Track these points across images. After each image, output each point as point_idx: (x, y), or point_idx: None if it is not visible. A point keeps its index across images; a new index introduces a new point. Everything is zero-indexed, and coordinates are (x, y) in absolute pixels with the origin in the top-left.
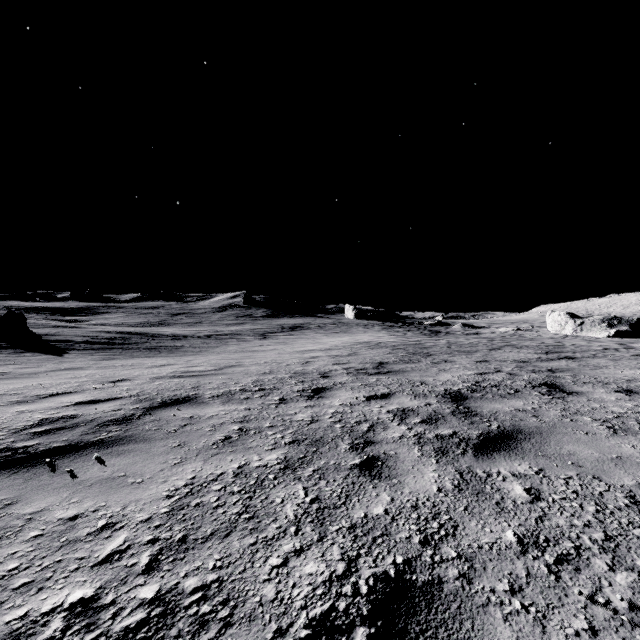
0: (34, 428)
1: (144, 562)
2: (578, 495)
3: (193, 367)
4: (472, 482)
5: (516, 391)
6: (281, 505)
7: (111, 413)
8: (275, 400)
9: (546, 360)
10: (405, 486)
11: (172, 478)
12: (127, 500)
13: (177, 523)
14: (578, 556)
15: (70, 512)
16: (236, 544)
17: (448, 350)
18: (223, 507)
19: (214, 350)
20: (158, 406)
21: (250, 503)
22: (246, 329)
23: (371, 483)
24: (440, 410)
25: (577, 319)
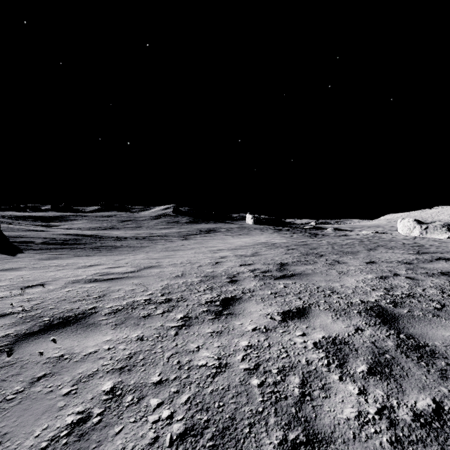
0: None
1: None
2: None
3: (116, 268)
4: None
5: (441, 304)
6: None
7: None
8: (177, 320)
9: (426, 261)
10: None
11: None
12: None
13: None
14: None
15: None
16: None
17: (334, 250)
18: None
19: (145, 249)
20: (35, 331)
21: None
22: (173, 232)
23: None
24: (380, 342)
25: (423, 224)
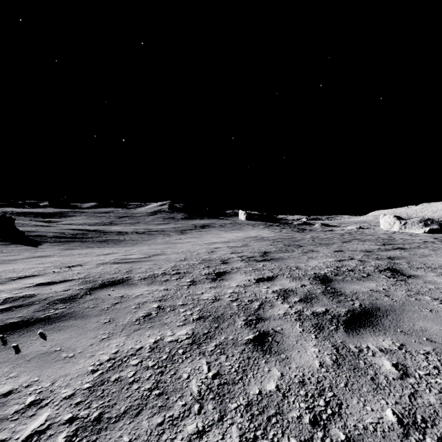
0: None
1: None
2: (439, 371)
3: (129, 255)
4: (347, 357)
5: (368, 275)
6: (187, 380)
7: (61, 293)
8: (187, 282)
9: (385, 250)
10: (292, 361)
11: (98, 352)
12: (57, 375)
13: (95, 400)
14: None
15: (6, 387)
16: (145, 424)
17: (313, 242)
18: (137, 382)
19: (146, 242)
20: (98, 287)
21: (161, 378)
22: (170, 227)
23: (263, 358)
24: (313, 290)
25: (402, 220)
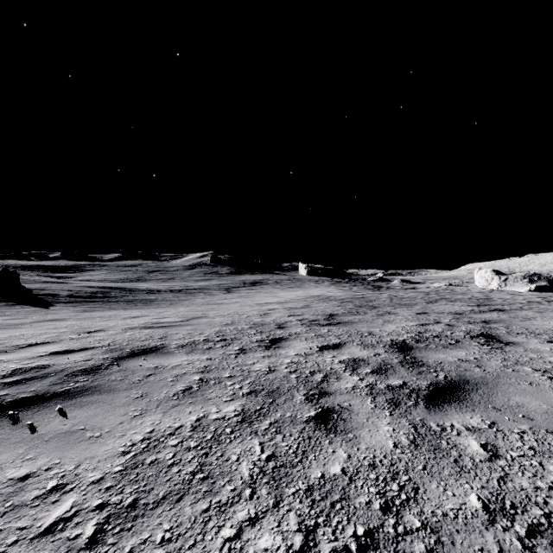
0: (6, 378)
1: (88, 533)
2: (536, 452)
3: (163, 318)
4: (427, 437)
5: (457, 341)
6: (237, 463)
7: (81, 363)
8: (235, 350)
9: (479, 312)
10: (361, 441)
11: (130, 432)
12: (82, 457)
13: (129, 484)
14: (550, 527)
15: (22, 471)
16: (188, 510)
17: (390, 303)
18: (178, 465)
19: (184, 303)
20: (126, 356)
21: (205, 461)
22: (212, 284)
23: (327, 438)
24: (389, 360)
25: (502, 276)
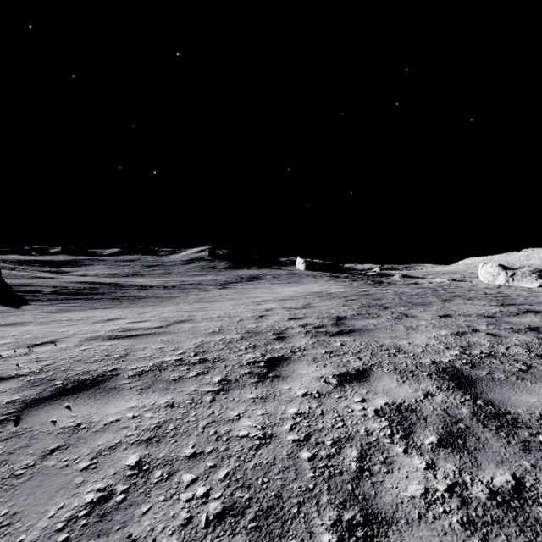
0: None
1: None
2: None
3: (140, 322)
4: None
5: (527, 366)
6: None
7: None
8: (214, 383)
9: (512, 314)
10: None
11: None
12: None
13: None
14: None
15: None
16: None
17: (401, 302)
18: None
19: (174, 300)
20: (46, 397)
21: None
22: (209, 279)
23: None
24: (454, 410)
25: (509, 270)
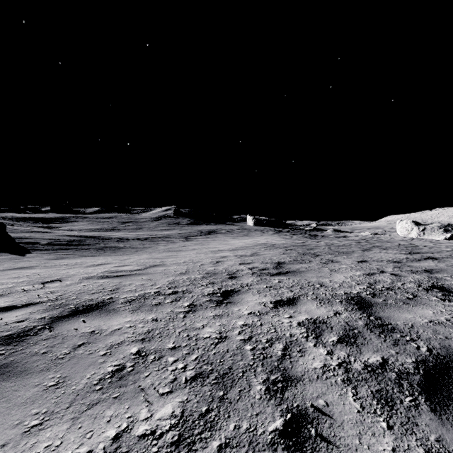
0: None
1: None
2: None
3: (123, 266)
4: None
5: (414, 295)
6: None
7: (11, 326)
8: (184, 307)
9: (415, 260)
10: None
11: None
12: None
13: None
14: None
15: None
16: None
17: (330, 251)
18: None
19: (147, 250)
20: (66, 315)
21: None
22: (174, 233)
23: None
24: (353, 322)
25: (420, 226)
